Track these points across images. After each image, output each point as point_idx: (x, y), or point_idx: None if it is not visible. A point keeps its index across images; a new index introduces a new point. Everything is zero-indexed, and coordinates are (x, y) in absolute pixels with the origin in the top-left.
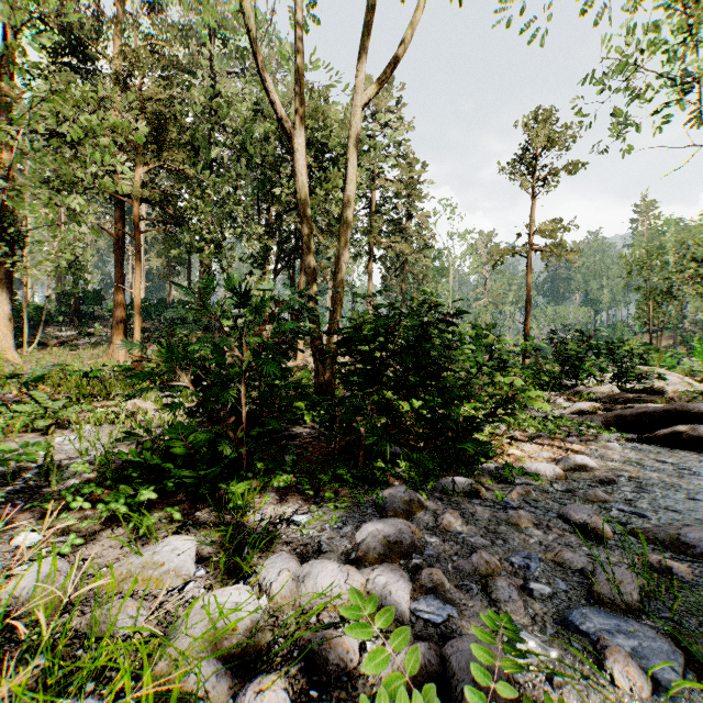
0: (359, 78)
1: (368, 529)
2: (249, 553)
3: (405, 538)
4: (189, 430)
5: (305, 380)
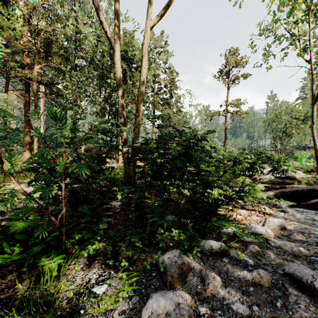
0: (148, 12)
1: (152, 305)
2: None
3: (183, 314)
4: (30, 212)
5: (121, 173)
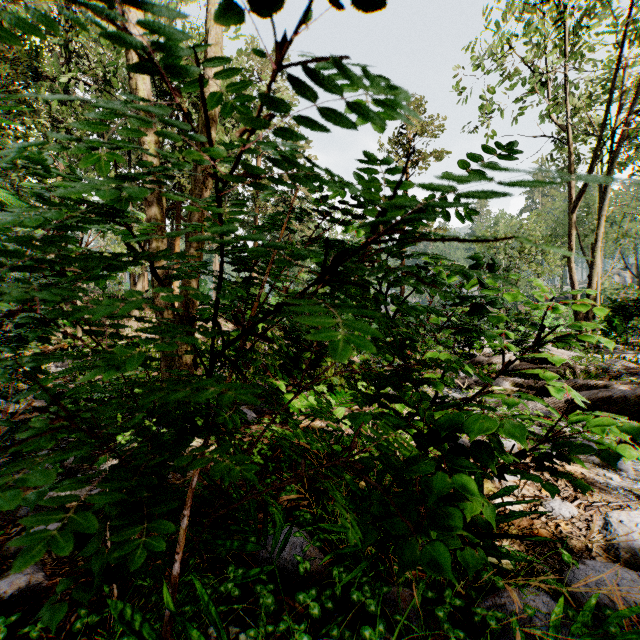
0: None
1: None
2: None
3: None
4: None
5: None
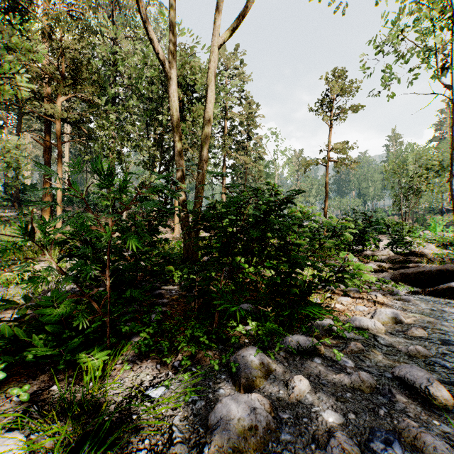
0: (216, 25)
1: (222, 410)
2: (89, 453)
3: (260, 421)
4: (62, 297)
5: (178, 247)
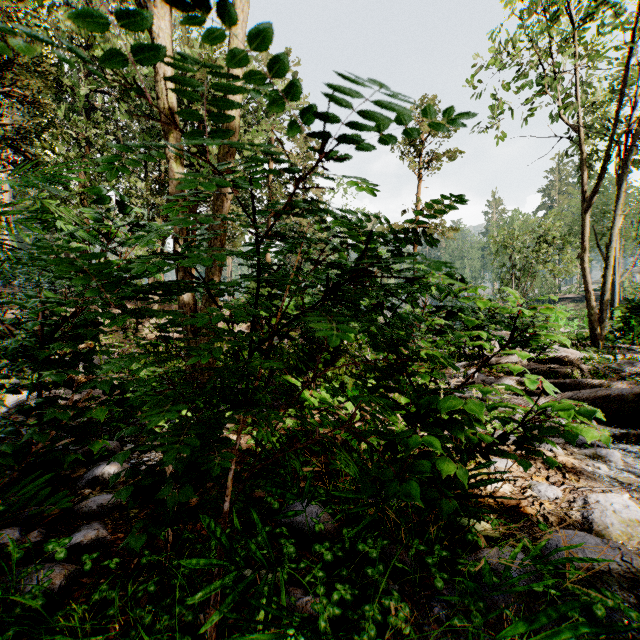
0: None
1: None
2: None
3: None
4: None
5: None
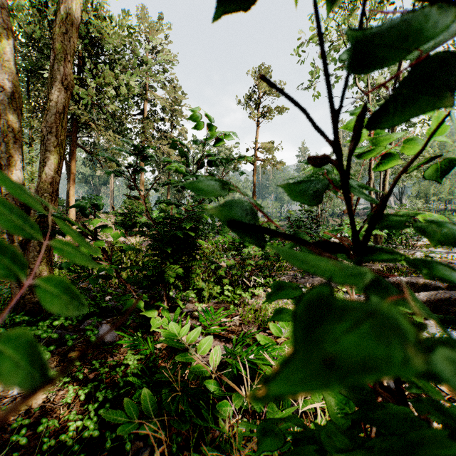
0: None
1: None
2: None
3: None
4: None
5: None
